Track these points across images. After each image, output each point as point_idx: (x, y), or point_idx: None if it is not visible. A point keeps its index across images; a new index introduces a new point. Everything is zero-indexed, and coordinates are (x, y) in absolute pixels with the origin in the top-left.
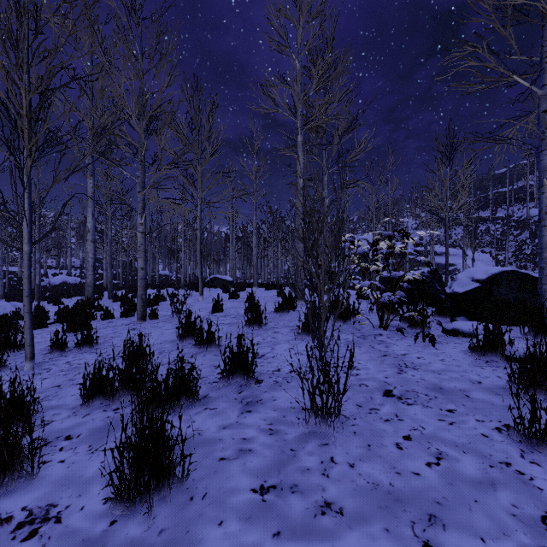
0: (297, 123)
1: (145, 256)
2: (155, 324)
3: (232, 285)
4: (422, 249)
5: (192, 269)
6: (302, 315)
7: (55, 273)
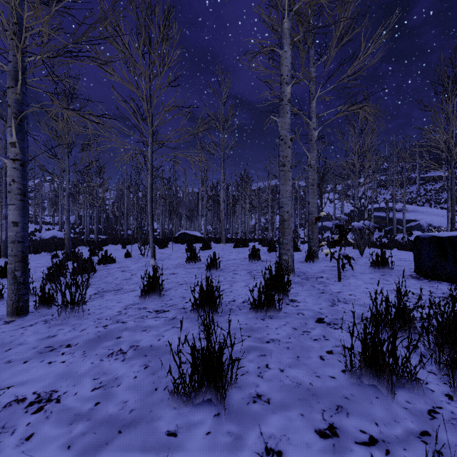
0: (281, 2)
1: (23, 202)
2: (19, 331)
3: (201, 241)
4: (381, 205)
5: (167, 225)
6: (312, 323)
7: (48, 229)
